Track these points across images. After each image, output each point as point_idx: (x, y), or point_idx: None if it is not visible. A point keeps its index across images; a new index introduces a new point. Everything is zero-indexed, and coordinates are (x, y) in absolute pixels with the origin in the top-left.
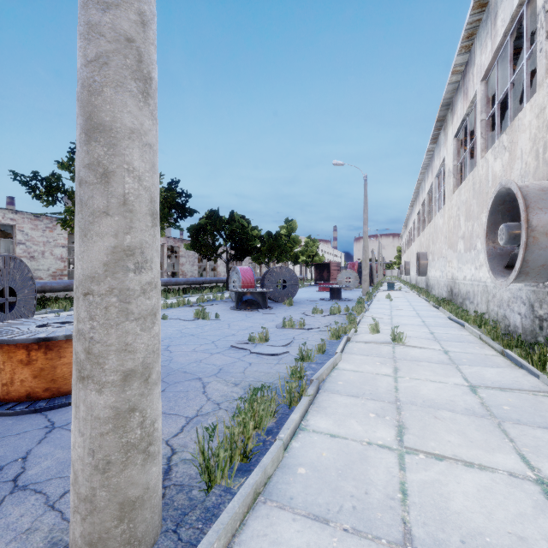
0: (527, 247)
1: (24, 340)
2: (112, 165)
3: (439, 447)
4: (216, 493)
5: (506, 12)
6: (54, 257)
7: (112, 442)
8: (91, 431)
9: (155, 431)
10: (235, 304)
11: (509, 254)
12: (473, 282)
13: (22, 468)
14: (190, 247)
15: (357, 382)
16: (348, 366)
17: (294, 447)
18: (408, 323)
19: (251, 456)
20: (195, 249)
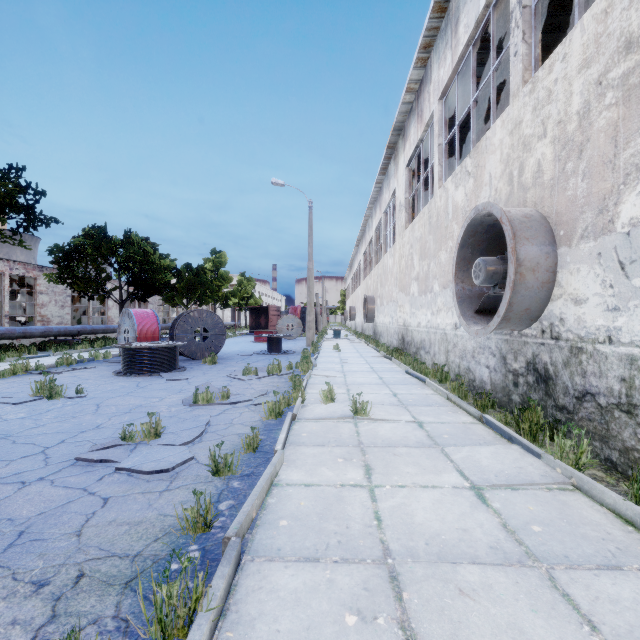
0: (513, 285)
1: None
2: None
3: None
4: None
5: (470, 15)
6: None
7: None
8: None
9: None
10: (123, 366)
11: (478, 297)
12: (430, 330)
13: None
14: (56, 278)
15: (313, 514)
16: (296, 473)
17: None
18: (365, 381)
19: None
20: (66, 282)
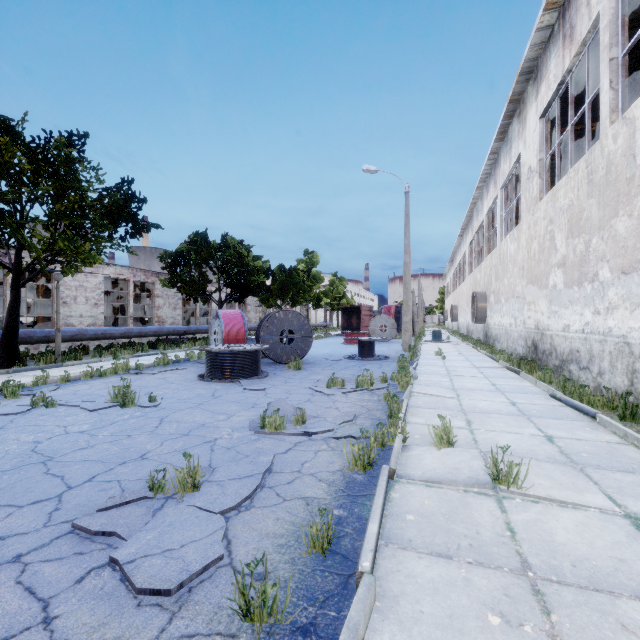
0: None
1: None
2: None
3: None
4: None
5: None
6: None
7: None
8: None
9: None
10: (206, 370)
11: None
12: (590, 336)
13: None
14: (168, 283)
15: None
16: None
17: None
18: (491, 408)
19: None
20: (176, 286)
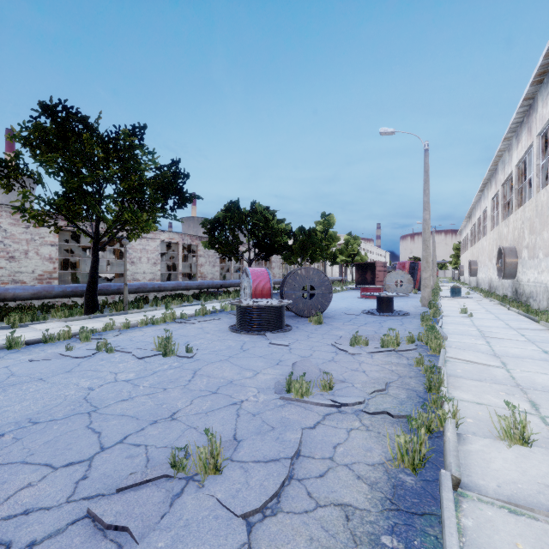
0: None
1: None
2: None
3: None
4: None
5: None
6: (40, 257)
7: None
8: None
9: None
10: (236, 322)
11: None
12: None
13: None
14: (208, 245)
15: None
16: None
17: None
18: None
19: None
20: (214, 248)
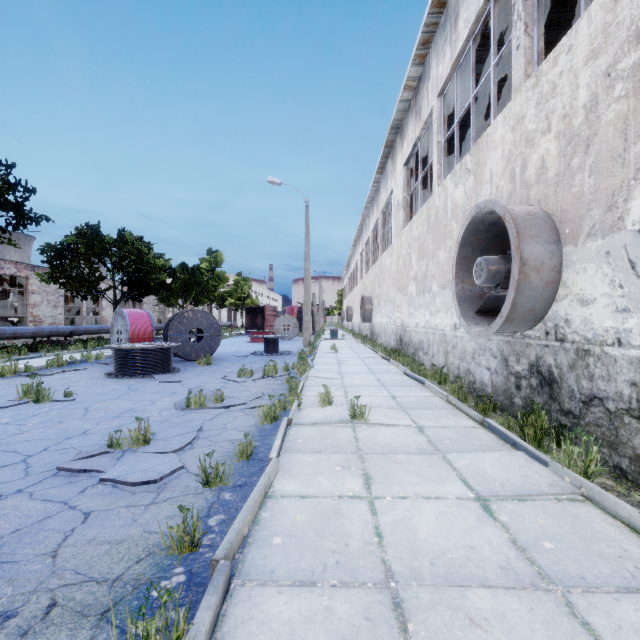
0: (517, 285)
1: None
2: None
3: None
4: None
5: (470, 10)
6: None
7: None
8: None
9: None
10: (115, 368)
11: (479, 297)
12: (428, 330)
13: None
14: (48, 278)
15: (309, 530)
16: (292, 484)
17: None
18: (363, 383)
19: None
20: (58, 282)
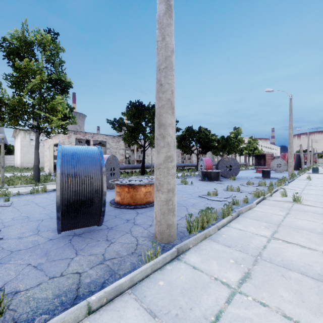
0: None
1: (128, 184)
2: (165, 134)
3: (291, 240)
4: (192, 235)
5: None
6: (119, 154)
7: (165, 207)
8: (160, 204)
9: (175, 208)
10: (201, 178)
11: None
12: None
13: (134, 221)
14: (177, 147)
15: (261, 215)
16: (259, 209)
17: (222, 230)
18: (314, 193)
19: (205, 228)
20: (180, 148)
